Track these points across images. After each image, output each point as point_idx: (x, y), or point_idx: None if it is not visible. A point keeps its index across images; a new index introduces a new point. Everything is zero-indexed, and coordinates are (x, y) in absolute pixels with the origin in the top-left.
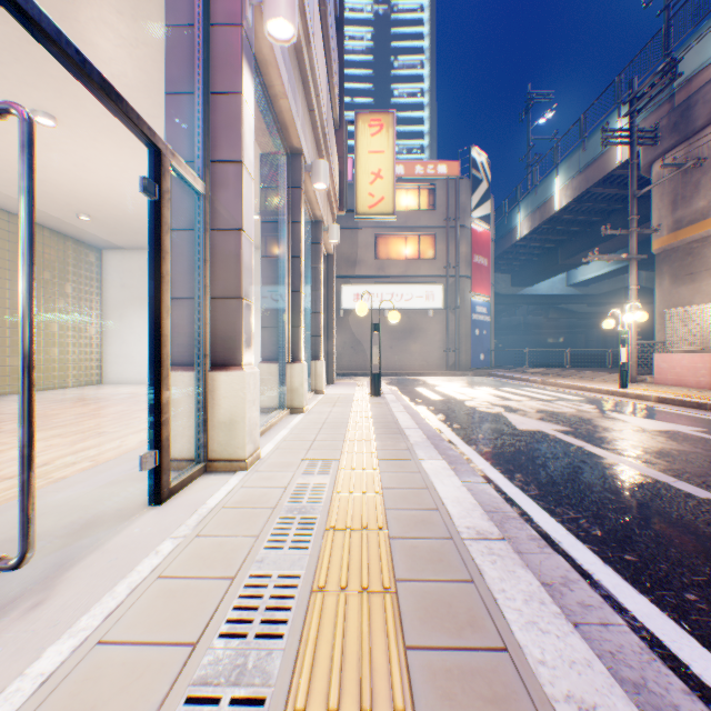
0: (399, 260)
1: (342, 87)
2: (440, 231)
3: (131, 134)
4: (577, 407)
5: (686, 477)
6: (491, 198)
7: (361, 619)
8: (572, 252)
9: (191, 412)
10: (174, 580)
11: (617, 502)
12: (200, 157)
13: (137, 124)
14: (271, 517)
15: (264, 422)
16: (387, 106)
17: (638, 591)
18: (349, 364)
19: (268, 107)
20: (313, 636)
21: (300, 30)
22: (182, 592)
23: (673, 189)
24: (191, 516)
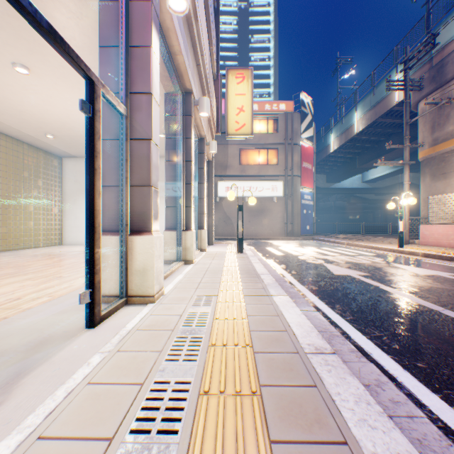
0: (254, 165)
1: (218, 52)
2: (281, 147)
3: (79, 80)
4: (371, 259)
5: (450, 307)
6: (314, 125)
7: (236, 417)
8: (366, 160)
9: (117, 263)
10: (99, 386)
11: (406, 325)
12: (122, 89)
13: (76, 62)
14: (170, 336)
15: (167, 270)
16: (246, 67)
17: (430, 390)
18: (222, 232)
19: (169, 60)
20: (201, 432)
21: (191, 10)
22: (104, 395)
23: (432, 119)
24: (114, 336)
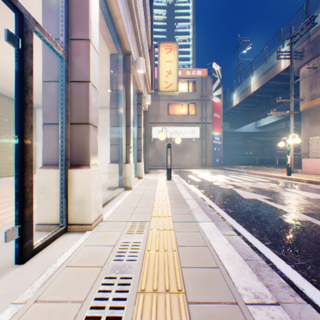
0: (179, 115)
1: (152, 30)
2: (198, 102)
3: (40, 43)
4: (269, 185)
5: None
6: (221, 87)
7: None
8: (259, 112)
9: (57, 194)
10: None
11: None
12: (62, 35)
13: None
14: (98, 277)
15: (109, 196)
16: None
17: None
18: (155, 164)
19: (111, 24)
20: None
21: None
22: None
23: (310, 80)
24: (40, 276)
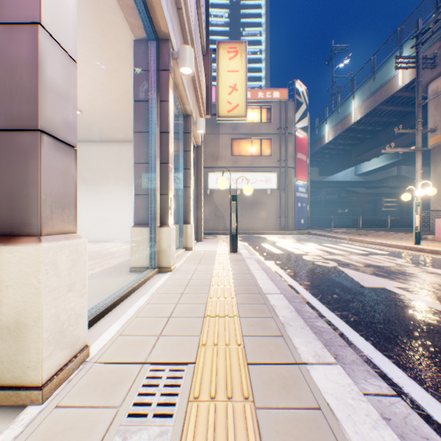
0: (247, 156)
1: (208, 23)
2: (275, 136)
3: None
4: (392, 261)
5: None
6: (308, 115)
7: None
8: (361, 152)
9: None
10: None
11: None
12: None
13: None
14: None
15: (124, 288)
16: None
17: None
18: (213, 226)
19: None
20: None
21: None
22: None
23: None
24: None
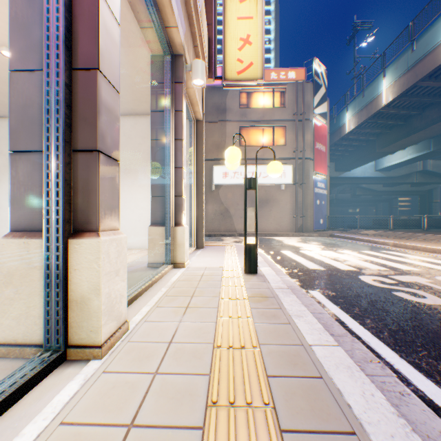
0: (258, 146)
1: None
2: (290, 123)
3: None
4: None
5: None
6: (327, 100)
7: None
8: (388, 142)
9: None
10: None
11: None
12: None
13: None
14: None
15: None
16: None
17: None
18: (219, 227)
19: None
20: None
21: None
22: None
23: None
24: None
